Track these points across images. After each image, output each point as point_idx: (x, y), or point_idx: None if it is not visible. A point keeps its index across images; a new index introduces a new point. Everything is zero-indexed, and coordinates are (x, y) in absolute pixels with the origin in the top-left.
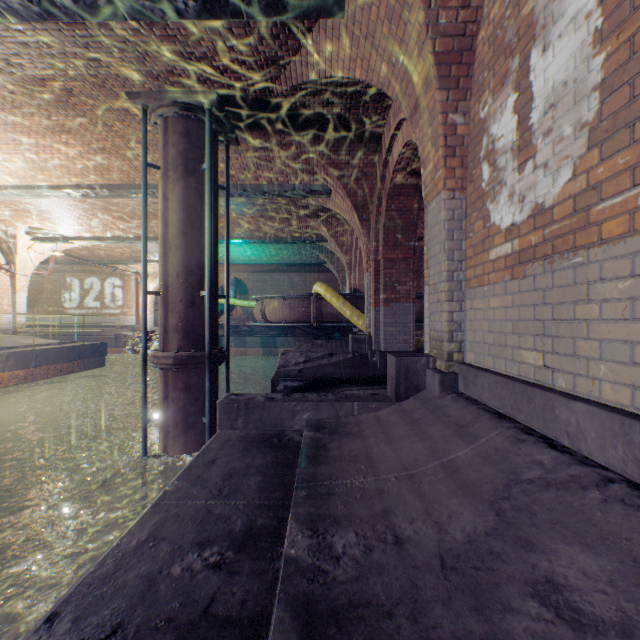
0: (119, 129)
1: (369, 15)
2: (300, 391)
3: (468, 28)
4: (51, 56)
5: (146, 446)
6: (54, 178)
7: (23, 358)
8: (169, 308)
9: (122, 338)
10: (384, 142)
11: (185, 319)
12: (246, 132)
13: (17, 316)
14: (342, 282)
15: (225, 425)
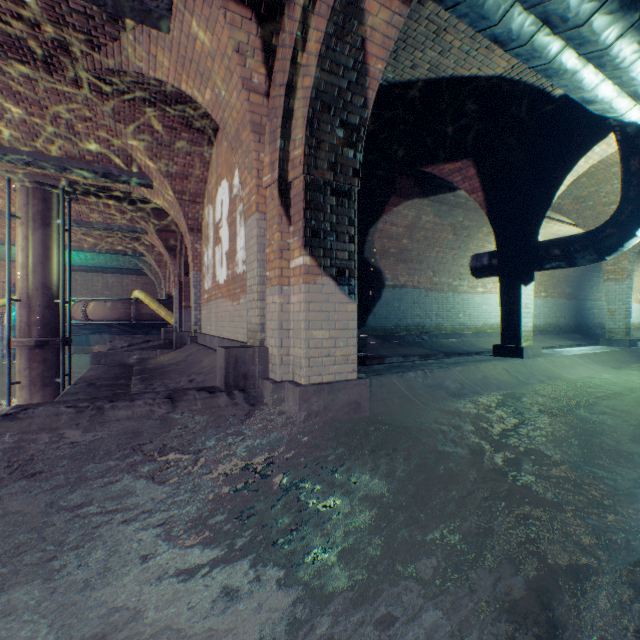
0: None
1: (165, 197)
2: None
3: (200, 219)
4: None
5: (11, 400)
6: None
7: None
8: (30, 310)
9: None
10: None
11: (43, 317)
12: (86, 196)
13: None
14: (160, 287)
15: (95, 363)
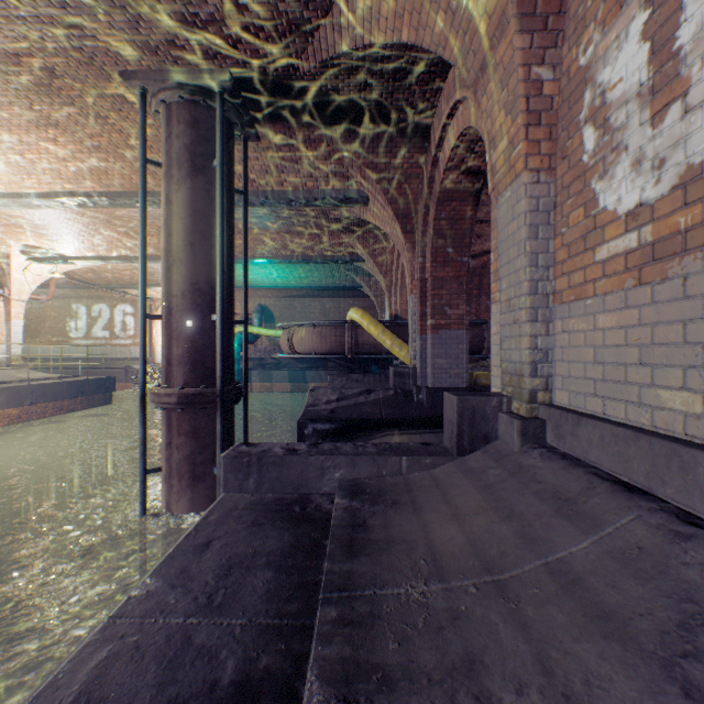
0: (116, 121)
1: None
2: (332, 435)
3: None
4: (22, 20)
5: (145, 503)
6: (44, 184)
7: (16, 394)
8: (173, 335)
9: (133, 372)
10: (433, 135)
11: (192, 348)
12: (267, 124)
13: (12, 347)
14: (380, 308)
15: (232, 486)
